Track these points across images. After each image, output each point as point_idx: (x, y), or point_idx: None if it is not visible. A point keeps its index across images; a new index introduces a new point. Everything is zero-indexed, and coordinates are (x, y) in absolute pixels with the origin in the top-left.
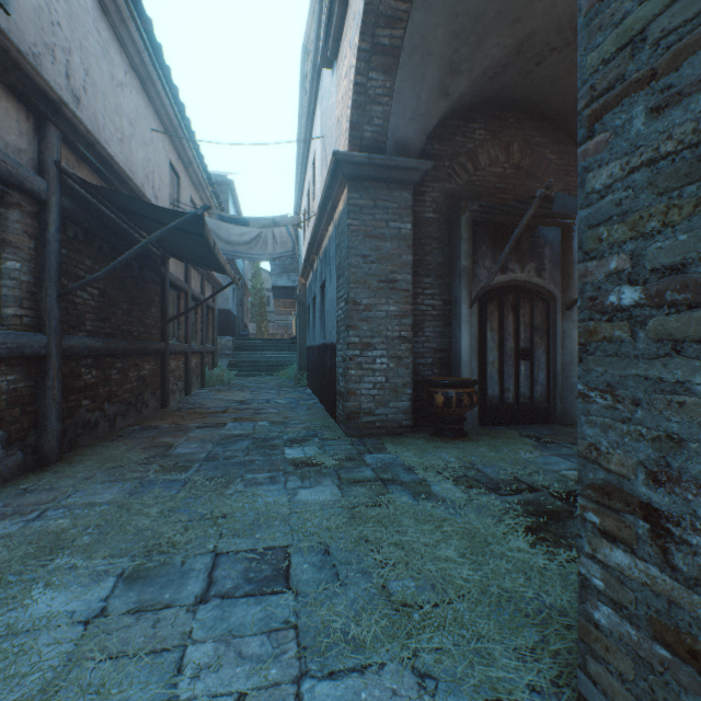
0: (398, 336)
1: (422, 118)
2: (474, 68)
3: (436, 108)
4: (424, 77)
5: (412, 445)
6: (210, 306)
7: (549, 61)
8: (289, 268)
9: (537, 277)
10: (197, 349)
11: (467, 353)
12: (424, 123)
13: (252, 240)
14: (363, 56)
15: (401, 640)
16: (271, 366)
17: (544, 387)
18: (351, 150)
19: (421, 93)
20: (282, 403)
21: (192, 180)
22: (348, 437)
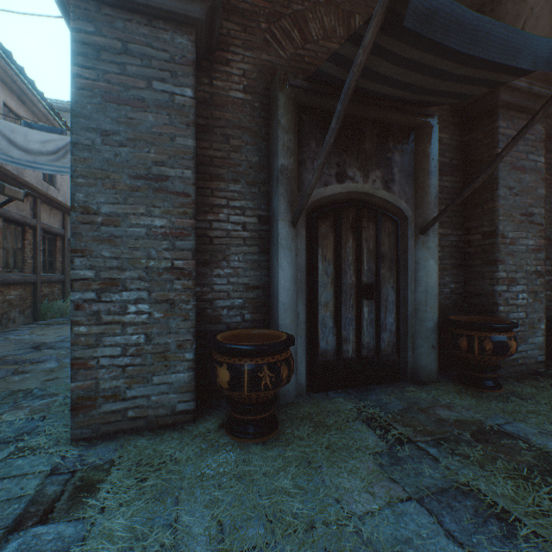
0: (169, 268)
1: None
2: None
3: None
4: None
5: (162, 469)
6: (55, 232)
7: None
8: None
9: (384, 190)
10: (20, 280)
11: (287, 291)
12: None
13: (59, 149)
14: None
15: None
16: None
17: (394, 333)
18: None
19: None
20: None
21: (6, 84)
22: (72, 442)
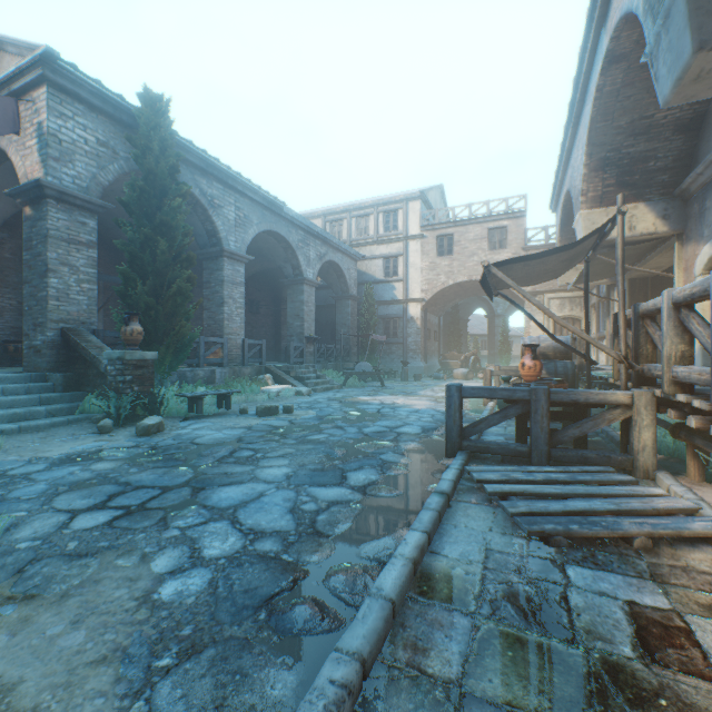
0: None
1: (2, 213)
2: None
3: (11, 211)
4: (3, 198)
5: None
6: None
7: None
8: None
9: None
10: None
11: None
12: (3, 215)
13: None
14: None
15: None
16: None
17: None
18: None
19: (1, 203)
20: None
21: None
22: None
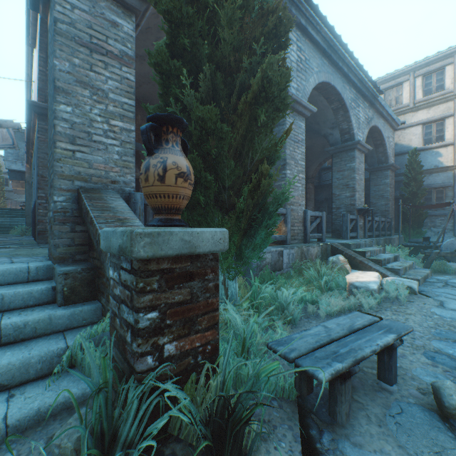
0: None
1: None
2: None
3: None
4: None
5: None
6: None
7: (145, 86)
8: (23, 157)
9: None
10: None
11: None
12: None
13: None
14: (42, 59)
15: (10, 256)
16: (3, 227)
17: None
18: (40, 100)
19: None
20: (2, 239)
21: None
22: (38, 243)
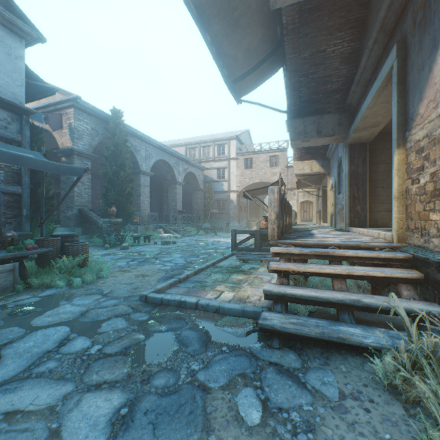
0: None
1: None
2: (51, 148)
3: None
4: None
5: None
6: None
7: None
8: None
9: None
10: None
11: None
12: None
13: None
14: None
15: None
16: None
17: None
18: None
19: None
20: None
21: None
22: None
